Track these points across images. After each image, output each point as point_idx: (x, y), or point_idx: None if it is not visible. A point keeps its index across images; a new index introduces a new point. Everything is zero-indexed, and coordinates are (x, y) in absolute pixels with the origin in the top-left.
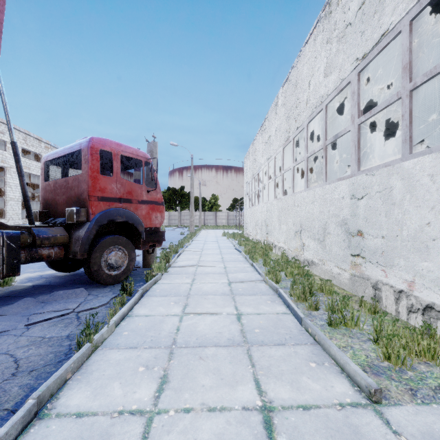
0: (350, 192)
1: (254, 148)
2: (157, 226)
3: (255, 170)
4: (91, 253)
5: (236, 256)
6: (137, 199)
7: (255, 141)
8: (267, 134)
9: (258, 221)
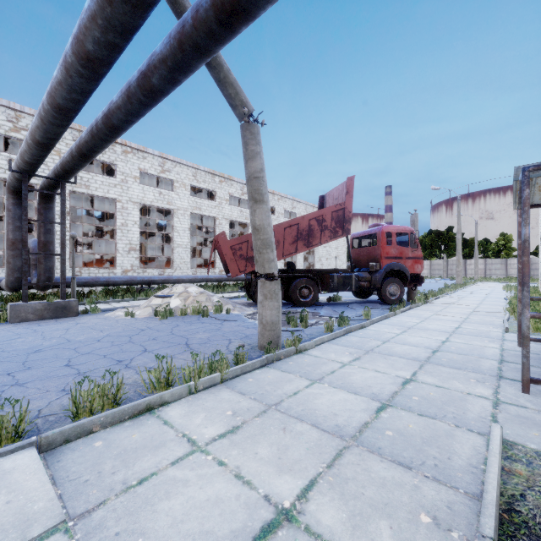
0: None
1: None
2: (418, 273)
3: None
4: (381, 286)
5: (499, 303)
6: (405, 257)
7: None
8: None
9: None
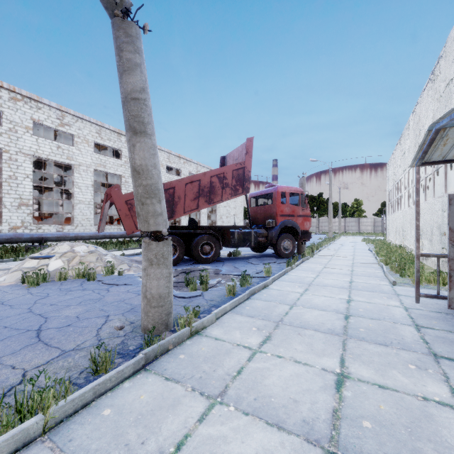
0: (441, 207)
1: (394, 157)
2: (307, 229)
3: (395, 179)
4: (277, 241)
5: (367, 254)
6: (296, 215)
7: (395, 152)
8: (402, 149)
9: (396, 227)
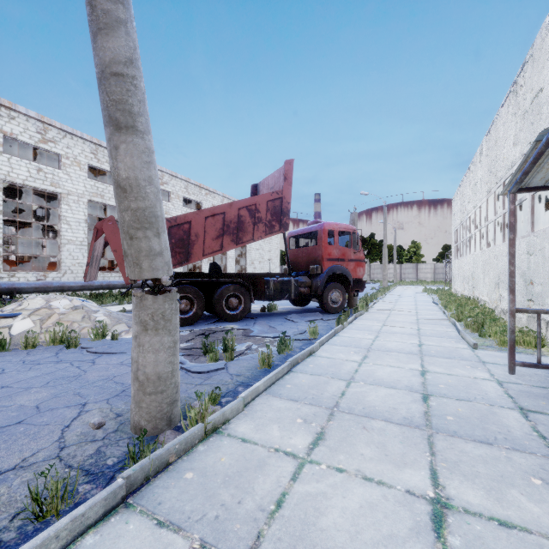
0: (526, 249)
1: (461, 190)
2: (360, 277)
3: (462, 217)
4: (323, 292)
5: (432, 307)
6: (347, 259)
7: (462, 184)
8: (473, 180)
9: (465, 275)
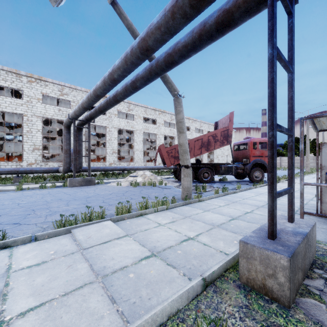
0: None
1: None
2: None
3: None
4: (250, 172)
5: None
6: (264, 156)
7: None
8: None
9: None
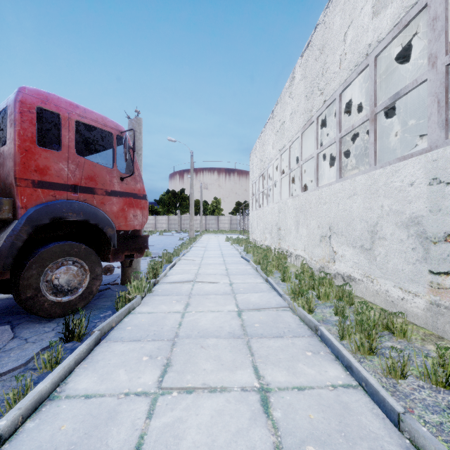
0: (427, 175)
1: (261, 141)
2: (137, 228)
3: (263, 166)
4: (21, 270)
5: (244, 266)
6: (103, 189)
7: (263, 133)
8: (279, 121)
9: (267, 225)
